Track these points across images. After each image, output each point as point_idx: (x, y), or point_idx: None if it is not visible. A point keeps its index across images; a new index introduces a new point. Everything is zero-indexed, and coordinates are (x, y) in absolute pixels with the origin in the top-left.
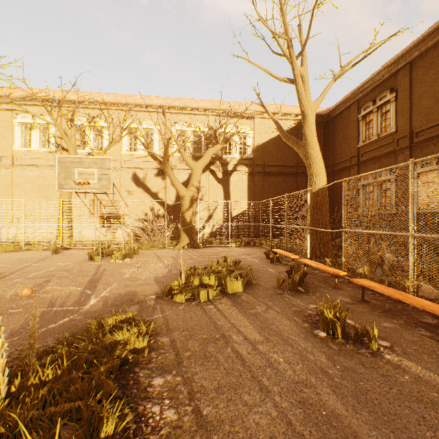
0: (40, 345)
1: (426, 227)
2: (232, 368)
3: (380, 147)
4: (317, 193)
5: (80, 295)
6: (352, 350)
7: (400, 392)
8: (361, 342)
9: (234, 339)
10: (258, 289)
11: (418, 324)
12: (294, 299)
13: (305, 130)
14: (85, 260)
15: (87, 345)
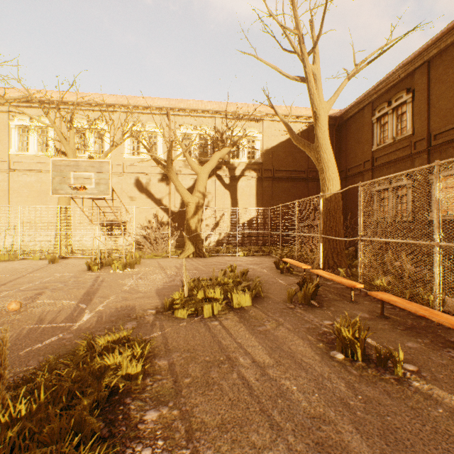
0: (20, 369)
1: (453, 235)
2: (238, 399)
3: (395, 150)
4: (330, 198)
5: (73, 309)
6: (374, 375)
7: (435, 429)
8: (384, 366)
9: (241, 362)
10: (267, 302)
11: (446, 343)
12: (307, 314)
13: (317, 132)
14: (83, 270)
15: (72, 371)
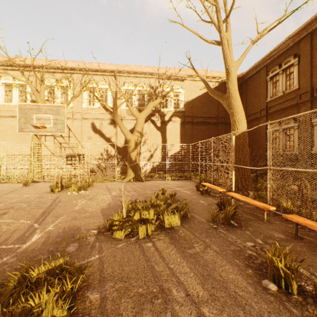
0: None
1: None
2: None
3: (285, 101)
4: (239, 136)
5: (26, 229)
6: None
7: None
8: None
9: (174, 295)
10: (193, 222)
11: None
12: (229, 235)
13: (229, 85)
14: (47, 192)
15: None
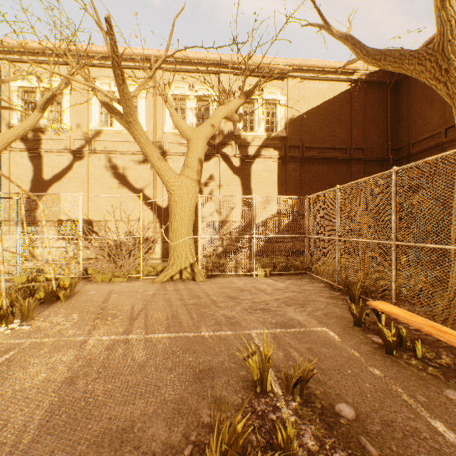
0: None
1: None
2: None
3: None
4: None
5: None
6: None
7: None
8: None
9: None
10: None
11: None
12: None
13: (450, 6)
14: None
15: None
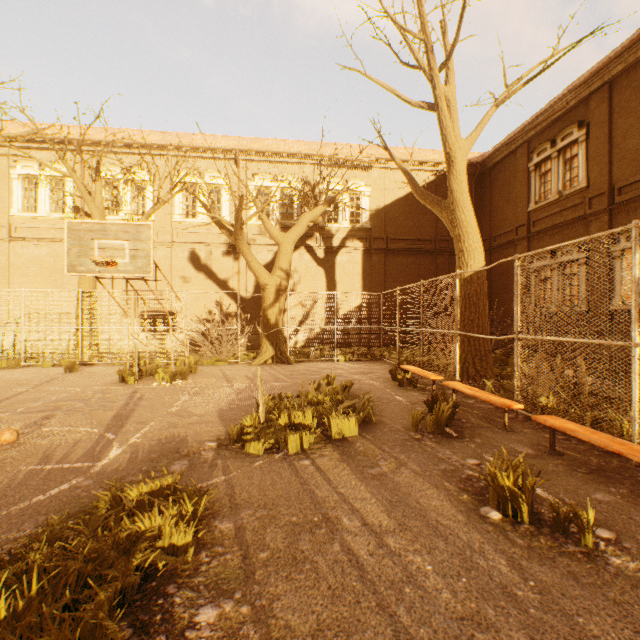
0: (8, 537)
1: None
2: (343, 587)
3: (562, 210)
4: (471, 279)
5: (95, 441)
6: (551, 547)
7: None
8: (564, 532)
9: (346, 524)
10: (381, 430)
11: None
12: (441, 449)
13: (451, 183)
14: (113, 382)
15: (85, 542)
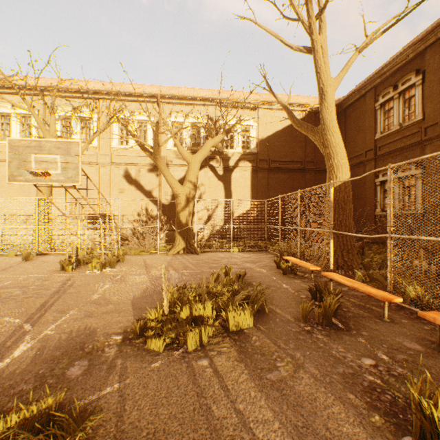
0: None
1: None
2: None
3: (402, 138)
4: (339, 188)
5: (10, 334)
6: None
7: None
8: None
9: None
10: (274, 321)
11: None
12: (333, 344)
13: (323, 113)
14: (56, 270)
15: None
